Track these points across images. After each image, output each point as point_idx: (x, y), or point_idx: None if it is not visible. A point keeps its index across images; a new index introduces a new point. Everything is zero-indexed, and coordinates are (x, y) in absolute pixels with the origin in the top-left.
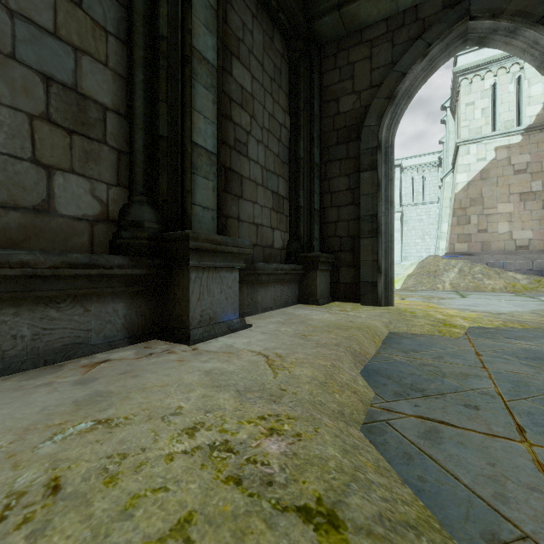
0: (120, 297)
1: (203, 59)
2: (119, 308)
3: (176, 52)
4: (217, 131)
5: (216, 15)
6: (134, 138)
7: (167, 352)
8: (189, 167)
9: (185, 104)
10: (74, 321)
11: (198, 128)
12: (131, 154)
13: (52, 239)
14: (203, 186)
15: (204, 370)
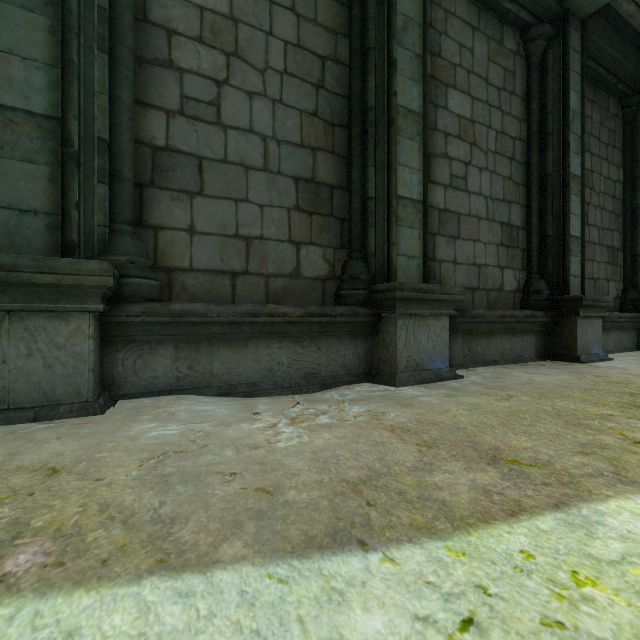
0: (533, 334)
1: (574, 176)
2: (532, 340)
3: (557, 180)
4: (581, 221)
5: (580, 140)
6: (531, 241)
7: (573, 364)
8: (568, 253)
9: (566, 213)
10: (519, 344)
11: (571, 225)
12: (528, 250)
13: (502, 303)
14: (574, 262)
15: (615, 371)
